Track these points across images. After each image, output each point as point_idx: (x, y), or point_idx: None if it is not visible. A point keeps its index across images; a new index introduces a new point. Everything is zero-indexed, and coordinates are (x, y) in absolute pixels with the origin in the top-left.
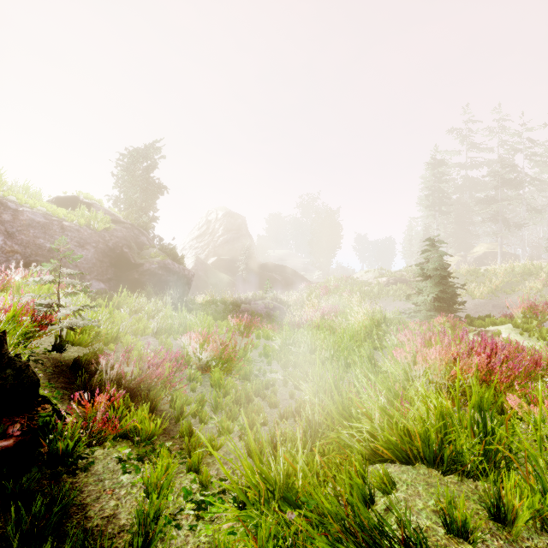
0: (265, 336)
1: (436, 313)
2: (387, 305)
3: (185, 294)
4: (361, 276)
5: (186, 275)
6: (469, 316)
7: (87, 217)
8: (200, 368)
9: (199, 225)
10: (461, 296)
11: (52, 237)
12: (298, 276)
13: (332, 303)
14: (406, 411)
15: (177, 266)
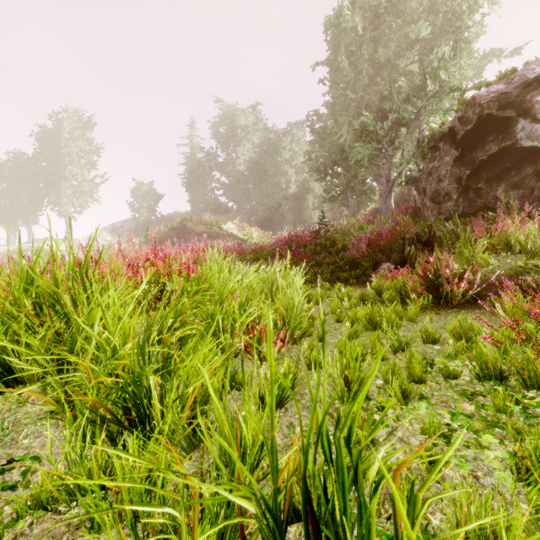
0: None
1: None
2: None
3: None
4: None
5: None
6: None
7: None
8: None
9: None
10: None
11: None
12: None
13: None
14: None
15: None
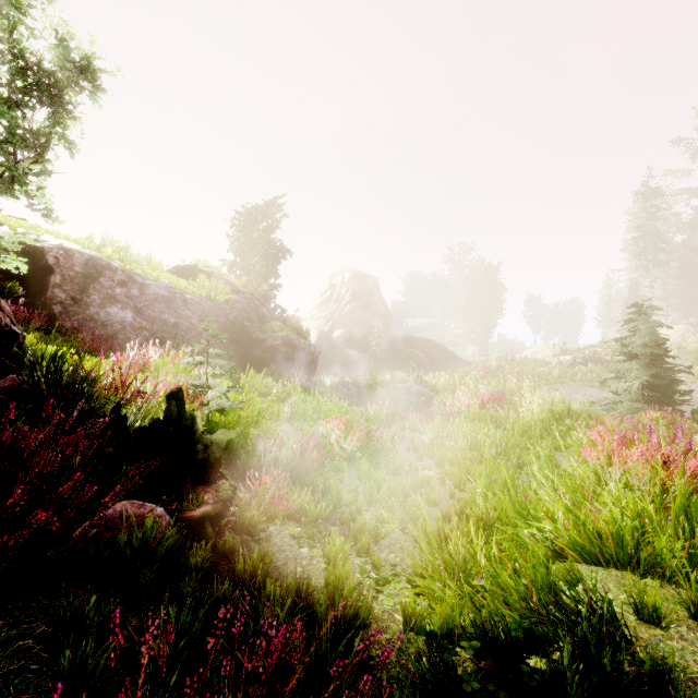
0: (410, 427)
1: (645, 406)
2: (572, 392)
3: (311, 374)
4: (534, 354)
5: (312, 352)
6: (697, 411)
7: (208, 288)
8: (344, 459)
9: (321, 291)
10: (689, 383)
11: (176, 312)
12: (446, 353)
13: (494, 389)
14: (597, 517)
15: (302, 342)
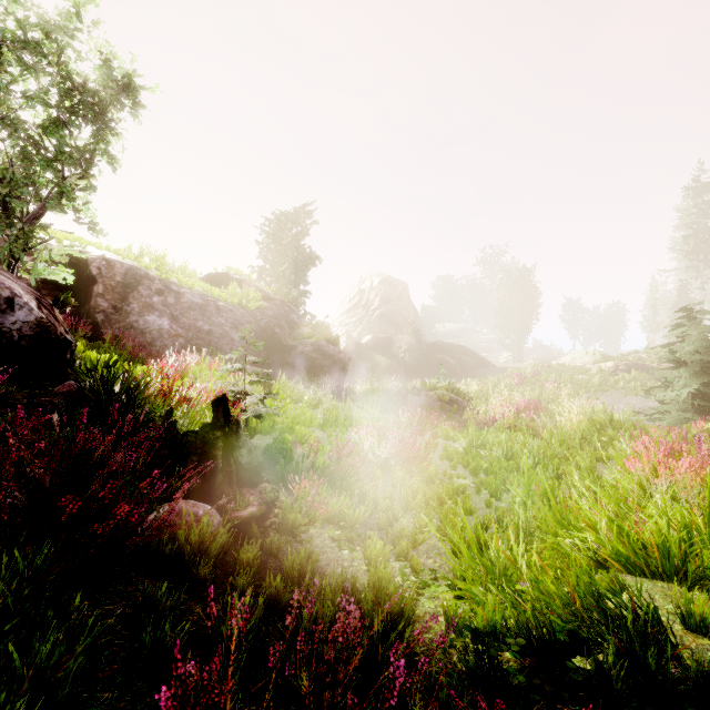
0: (443, 435)
1: (695, 416)
2: (614, 401)
3: (340, 381)
4: (573, 360)
5: (341, 358)
6: None
7: (239, 296)
8: (377, 466)
9: (349, 296)
10: None
11: (209, 319)
12: (478, 360)
13: (530, 397)
14: (641, 530)
15: (332, 348)
